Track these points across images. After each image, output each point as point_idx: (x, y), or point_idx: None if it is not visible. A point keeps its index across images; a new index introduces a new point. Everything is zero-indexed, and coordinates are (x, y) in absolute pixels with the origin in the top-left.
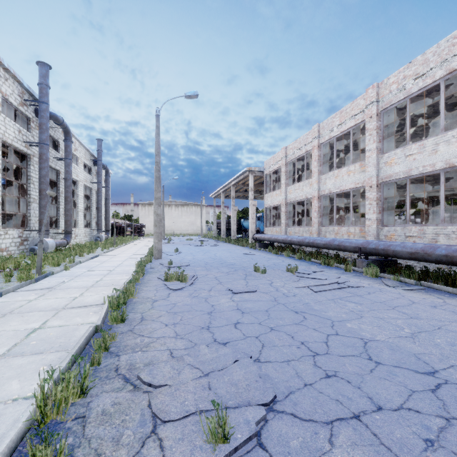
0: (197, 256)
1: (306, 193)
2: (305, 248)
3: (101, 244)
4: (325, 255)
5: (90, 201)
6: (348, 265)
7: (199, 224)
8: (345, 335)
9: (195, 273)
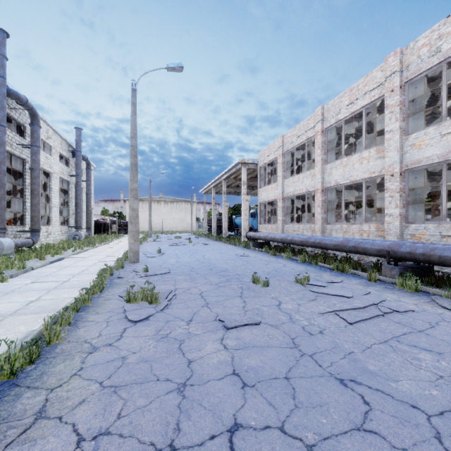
0: (182, 259)
1: (307, 185)
2: (306, 248)
3: (75, 243)
4: (334, 258)
5: (68, 196)
6: (372, 274)
7: (189, 221)
8: None
9: (174, 285)
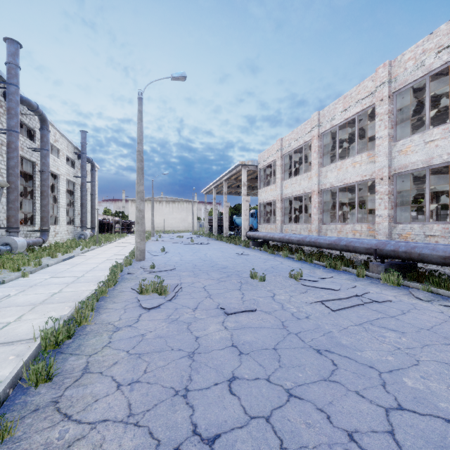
0: (185, 257)
1: (304, 187)
2: (304, 247)
3: (82, 242)
4: (328, 256)
5: (73, 197)
6: (360, 270)
7: (190, 221)
8: (415, 412)
9: (179, 280)
